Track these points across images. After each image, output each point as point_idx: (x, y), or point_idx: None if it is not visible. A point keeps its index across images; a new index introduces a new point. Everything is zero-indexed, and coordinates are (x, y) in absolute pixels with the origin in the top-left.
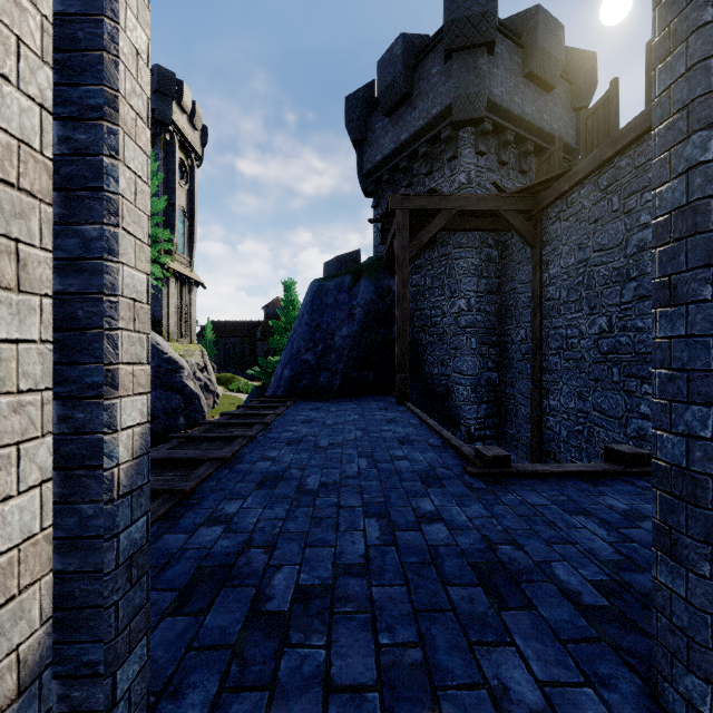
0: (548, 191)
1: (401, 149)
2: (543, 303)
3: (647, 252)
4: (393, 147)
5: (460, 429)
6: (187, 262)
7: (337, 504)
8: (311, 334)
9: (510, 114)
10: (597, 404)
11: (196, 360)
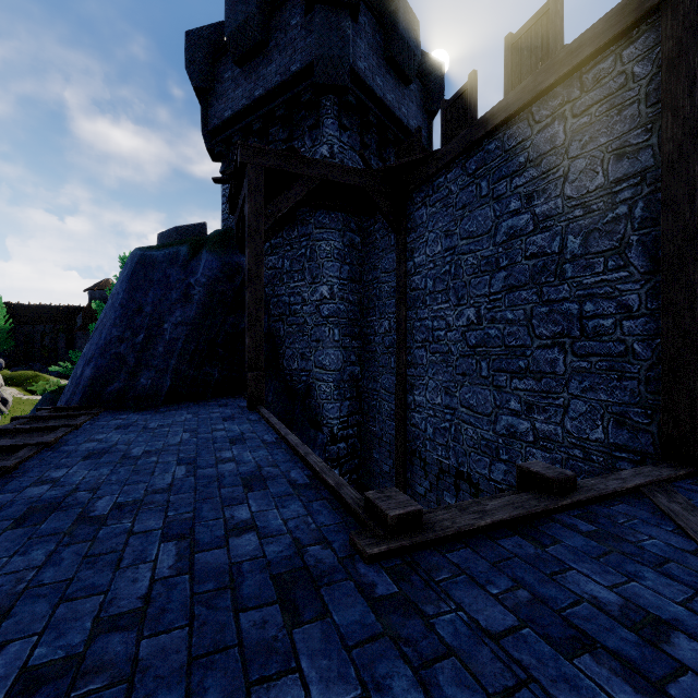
0: (414, 173)
1: (255, 107)
2: (408, 293)
3: (518, 240)
4: (246, 103)
5: (323, 430)
6: None
7: None
8: (128, 319)
9: (373, 94)
10: (465, 400)
11: None
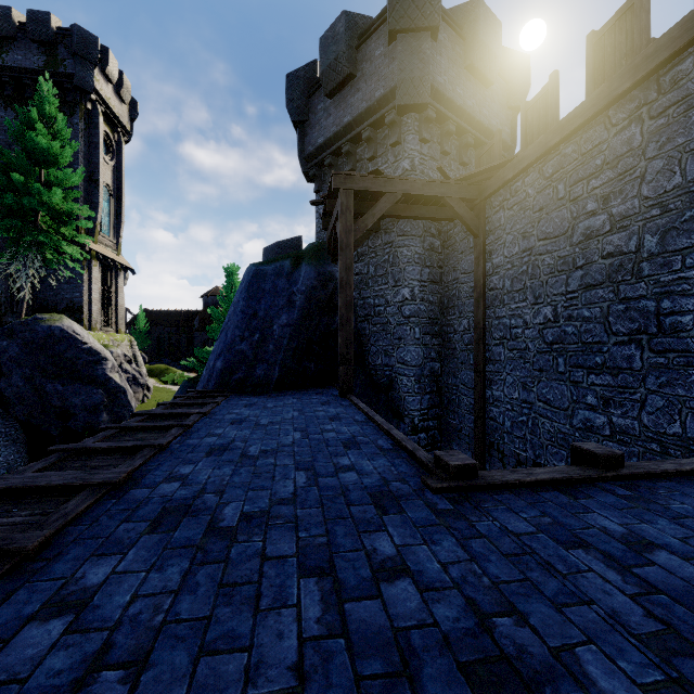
0: (492, 179)
1: (344, 132)
2: (486, 293)
3: (594, 240)
4: (336, 130)
5: (404, 421)
6: (113, 244)
7: (261, 552)
8: (247, 322)
9: (453, 103)
10: (542, 395)
11: (124, 351)
